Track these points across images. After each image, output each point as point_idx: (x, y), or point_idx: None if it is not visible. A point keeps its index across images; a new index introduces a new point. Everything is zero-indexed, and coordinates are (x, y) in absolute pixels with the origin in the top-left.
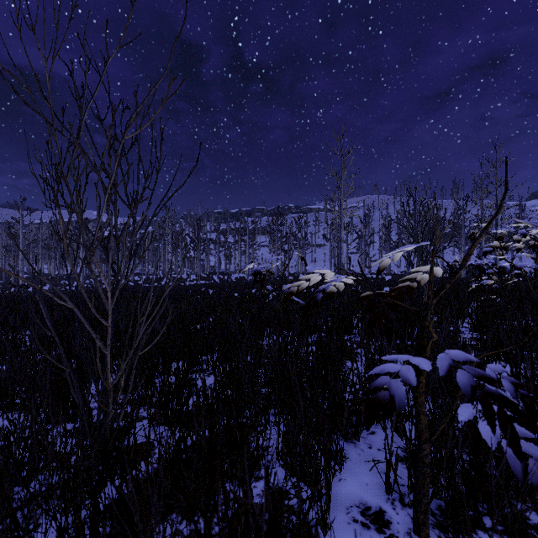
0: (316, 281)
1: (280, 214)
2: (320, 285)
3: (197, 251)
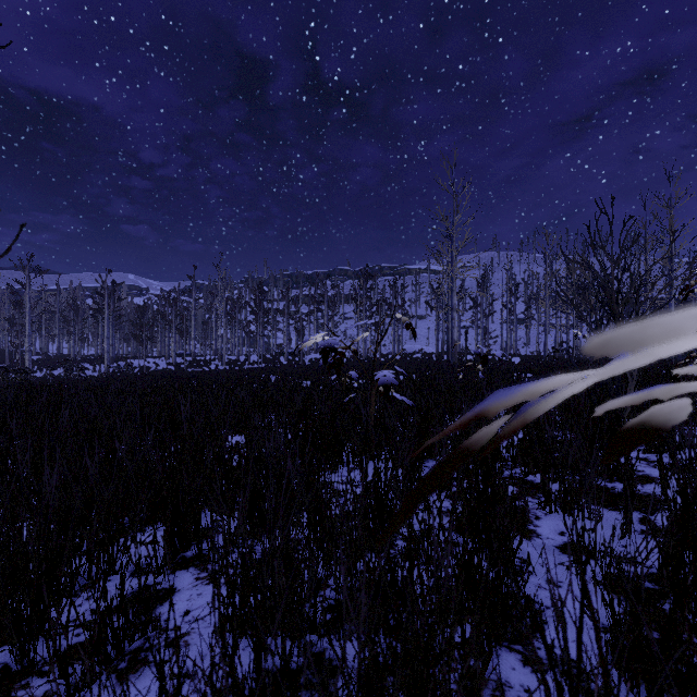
0: (621, 367)
1: (369, 275)
2: (425, 370)
3: (258, 324)
